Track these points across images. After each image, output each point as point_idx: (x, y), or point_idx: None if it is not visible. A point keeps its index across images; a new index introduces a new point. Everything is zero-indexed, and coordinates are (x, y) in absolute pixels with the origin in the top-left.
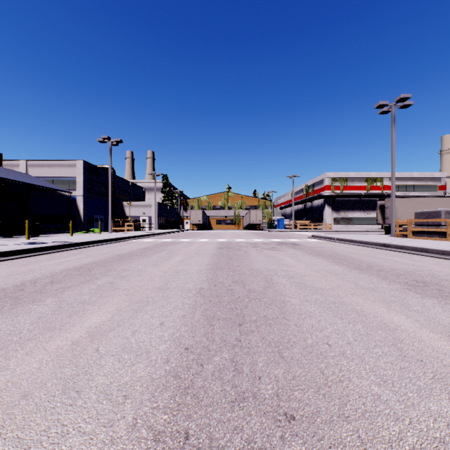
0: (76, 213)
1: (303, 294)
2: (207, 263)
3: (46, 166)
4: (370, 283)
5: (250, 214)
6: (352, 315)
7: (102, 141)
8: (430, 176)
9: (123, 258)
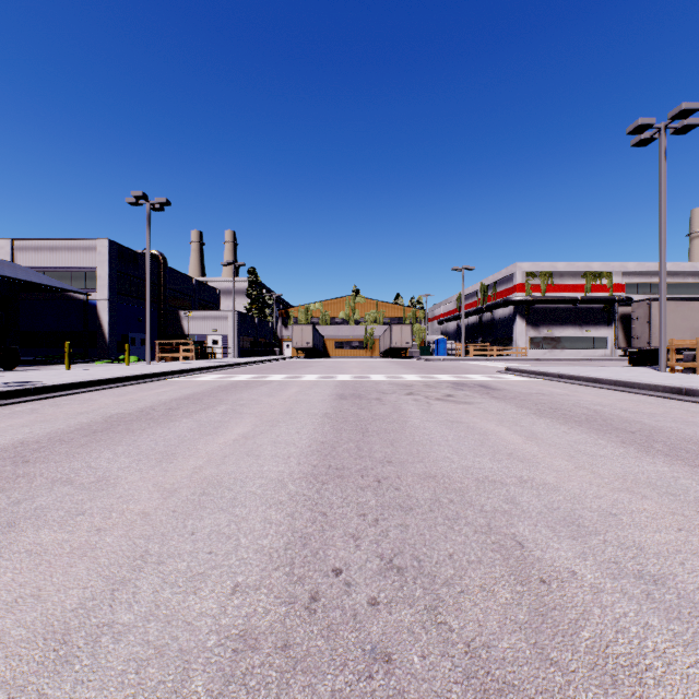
0: (97, 329)
1: None
2: (304, 447)
3: (45, 250)
4: None
5: (392, 332)
6: None
7: (134, 203)
8: (691, 268)
9: (108, 428)
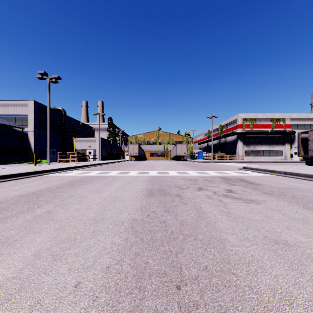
0: (28, 146)
1: None
2: None
3: (1, 106)
4: None
5: (177, 148)
6: None
7: (41, 78)
8: None
9: None
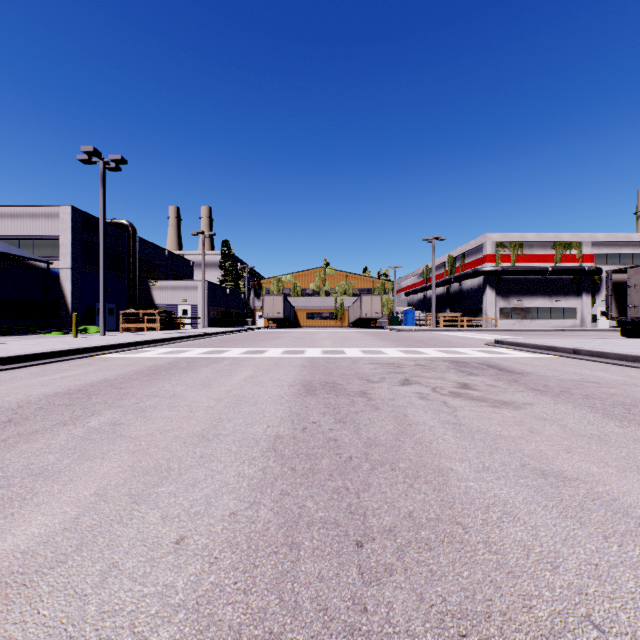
0: (59, 299)
1: None
2: None
3: (6, 217)
4: None
5: (362, 303)
6: None
7: (86, 160)
8: None
9: None
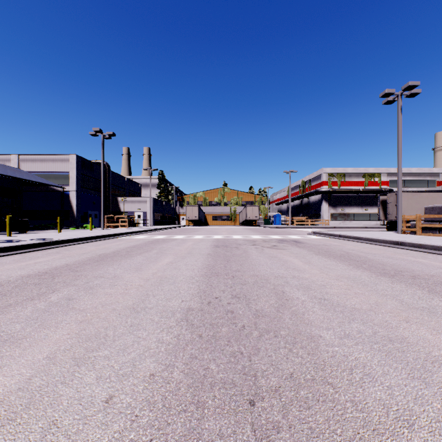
0: (69, 209)
1: (336, 322)
2: (200, 266)
3: (38, 161)
4: (418, 298)
5: (247, 210)
6: (438, 373)
7: (94, 134)
8: (429, 171)
9: (103, 259)
